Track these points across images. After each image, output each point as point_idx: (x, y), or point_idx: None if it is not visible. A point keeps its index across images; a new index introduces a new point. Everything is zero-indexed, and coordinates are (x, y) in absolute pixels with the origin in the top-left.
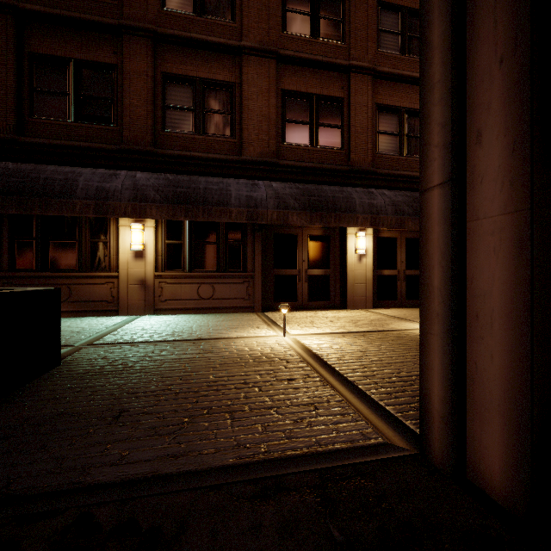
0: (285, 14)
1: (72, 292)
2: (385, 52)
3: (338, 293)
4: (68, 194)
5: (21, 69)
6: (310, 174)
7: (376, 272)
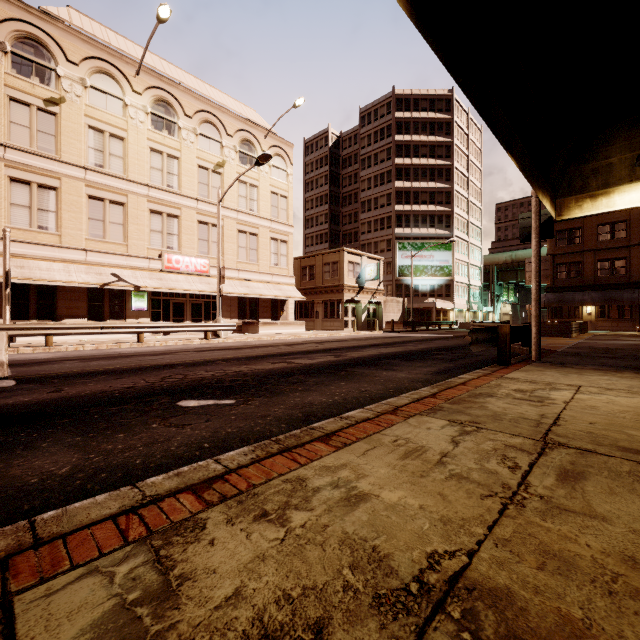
0: None
1: None
2: None
3: None
4: (573, 301)
5: (553, 268)
6: None
7: None
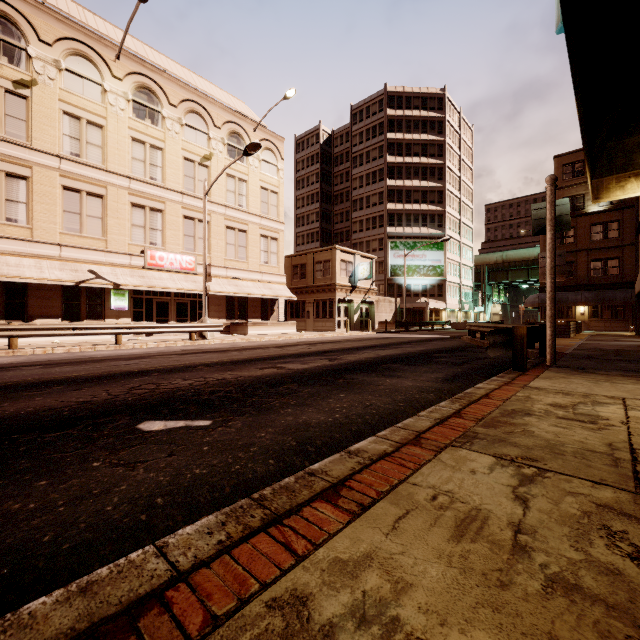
0: None
1: None
2: None
3: None
4: (567, 301)
5: None
6: None
7: None
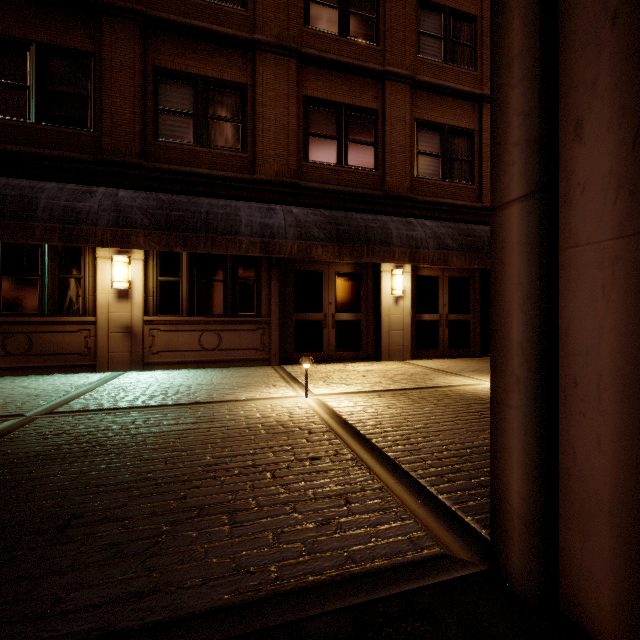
0: (308, 5)
1: (33, 342)
2: (425, 59)
3: (371, 341)
4: (24, 214)
5: None
6: (338, 199)
7: (415, 317)
